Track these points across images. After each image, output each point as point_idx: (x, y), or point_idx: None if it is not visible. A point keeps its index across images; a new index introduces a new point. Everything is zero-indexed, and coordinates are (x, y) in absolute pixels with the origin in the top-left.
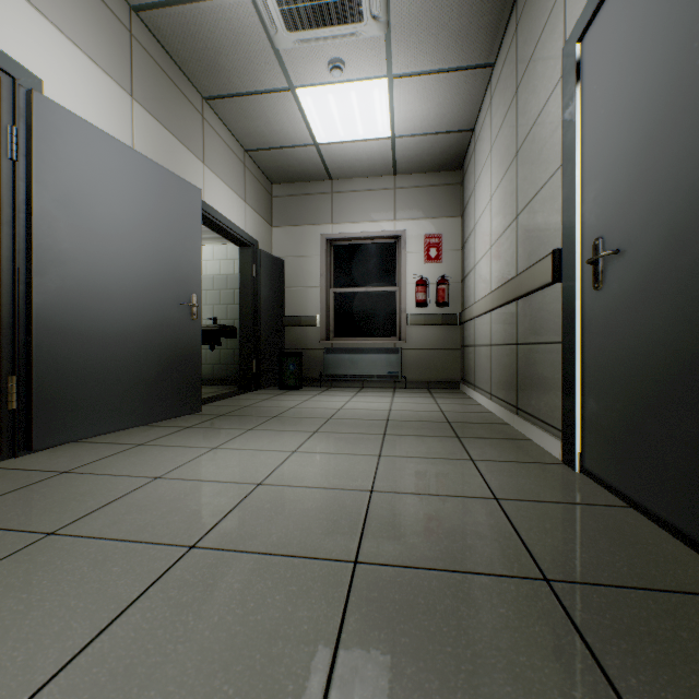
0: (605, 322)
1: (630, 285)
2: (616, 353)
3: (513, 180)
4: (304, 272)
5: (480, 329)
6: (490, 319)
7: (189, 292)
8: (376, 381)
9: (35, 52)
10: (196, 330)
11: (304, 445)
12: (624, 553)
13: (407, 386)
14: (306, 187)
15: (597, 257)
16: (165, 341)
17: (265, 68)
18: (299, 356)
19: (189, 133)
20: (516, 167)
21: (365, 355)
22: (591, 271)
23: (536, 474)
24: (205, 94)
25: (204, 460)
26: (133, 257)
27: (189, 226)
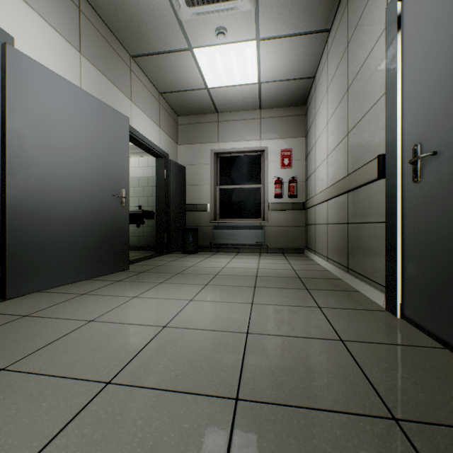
0: (423, 207)
1: (447, 178)
2: (433, 230)
3: (345, 108)
4: (199, 175)
5: (319, 213)
6: (327, 206)
7: (120, 187)
8: (247, 248)
9: (9, 18)
10: (124, 213)
11: (198, 294)
12: (452, 392)
13: (269, 251)
14: (200, 118)
15: (419, 157)
16: (103, 221)
17: (172, 34)
18: (196, 231)
19: (121, 80)
20: (347, 99)
21: (240, 230)
22: (410, 169)
23: (368, 319)
24: (132, 53)
25: (126, 306)
26: (80, 163)
27: (120, 142)
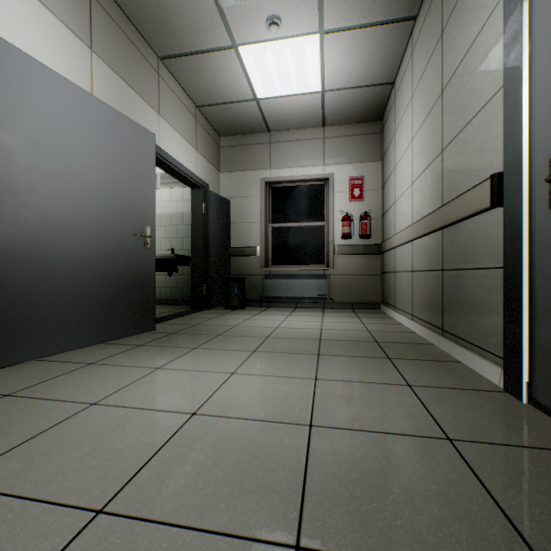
0: None
1: None
2: None
3: (438, 117)
4: (246, 210)
5: (400, 257)
6: (412, 248)
7: (143, 224)
8: (307, 302)
9: None
10: (149, 258)
11: (242, 365)
12: None
13: (334, 306)
14: (248, 138)
15: None
16: (120, 267)
17: (211, 27)
18: (242, 281)
19: (146, 87)
20: (441, 105)
21: (298, 280)
22: (545, 191)
23: (482, 405)
24: (160, 54)
25: (145, 382)
26: (89, 191)
27: (143, 166)
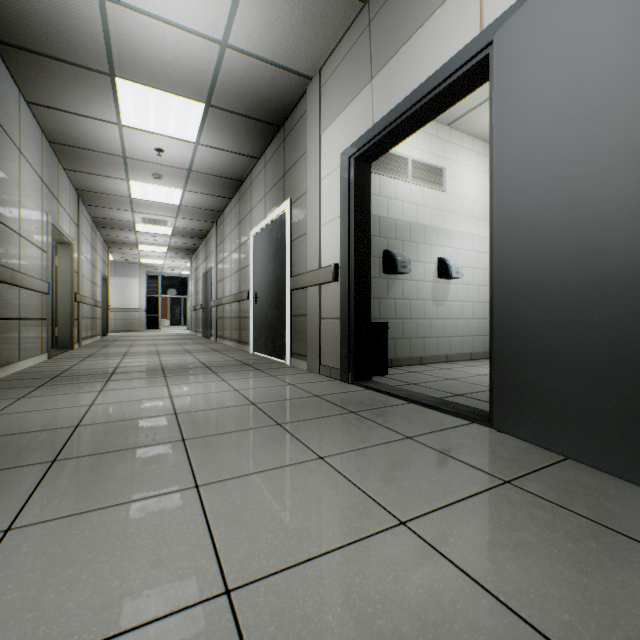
0: None
1: None
2: None
3: None
4: None
5: None
6: None
7: None
8: None
9: None
10: None
11: None
12: None
13: None
14: None
15: None
16: None
17: None
18: None
19: None
20: None
21: None
22: None
23: None
24: None
25: (341, 491)
26: None
27: None
